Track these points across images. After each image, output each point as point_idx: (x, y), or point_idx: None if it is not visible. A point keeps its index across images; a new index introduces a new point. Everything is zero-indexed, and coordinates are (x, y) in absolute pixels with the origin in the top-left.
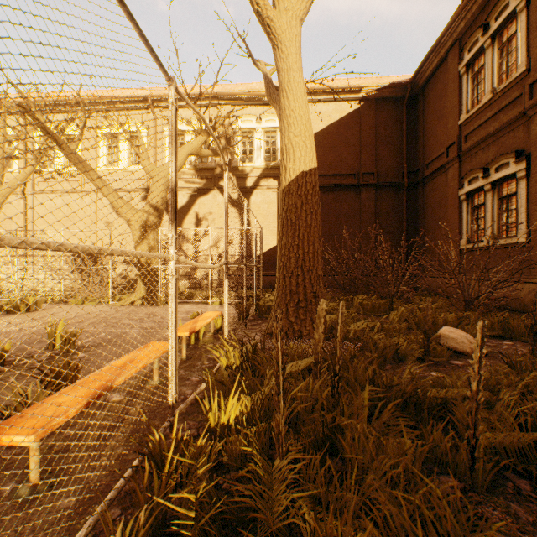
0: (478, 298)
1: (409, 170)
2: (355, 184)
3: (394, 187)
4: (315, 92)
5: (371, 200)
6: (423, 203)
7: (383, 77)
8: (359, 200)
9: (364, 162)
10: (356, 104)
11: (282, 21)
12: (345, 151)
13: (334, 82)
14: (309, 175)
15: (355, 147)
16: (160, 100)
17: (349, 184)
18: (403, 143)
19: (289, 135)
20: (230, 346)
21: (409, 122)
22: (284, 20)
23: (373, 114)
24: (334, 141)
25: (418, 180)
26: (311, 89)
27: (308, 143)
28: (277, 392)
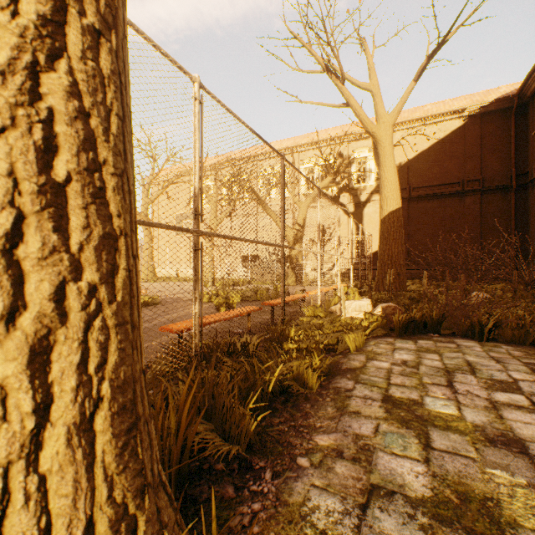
0: (534, 281)
1: (518, 173)
2: (459, 191)
3: (501, 190)
4: (419, 120)
5: (475, 203)
6: (532, 203)
7: (491, 90)
8: (463, 205)
9: (468, 171)
10: (460, 122)
11: (380, 130)
12: (449, 164)
13: (438, 107)
14: (395, 212)
15: (459, 159)
16: (297, 148)
17: (453, 191)
18: (510, 149)
19: (384, 192)
20: (354, 290)
21: (518, 128)
22: (382, 129)
23: (478, 128)
24: (438, 156)
25: (526, 182)
26: (415, 119)
27: (394, 195)
28: (369, 288)
